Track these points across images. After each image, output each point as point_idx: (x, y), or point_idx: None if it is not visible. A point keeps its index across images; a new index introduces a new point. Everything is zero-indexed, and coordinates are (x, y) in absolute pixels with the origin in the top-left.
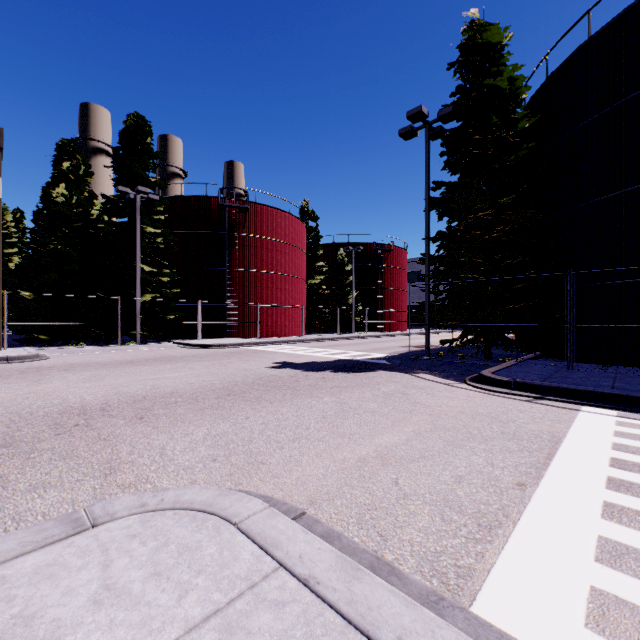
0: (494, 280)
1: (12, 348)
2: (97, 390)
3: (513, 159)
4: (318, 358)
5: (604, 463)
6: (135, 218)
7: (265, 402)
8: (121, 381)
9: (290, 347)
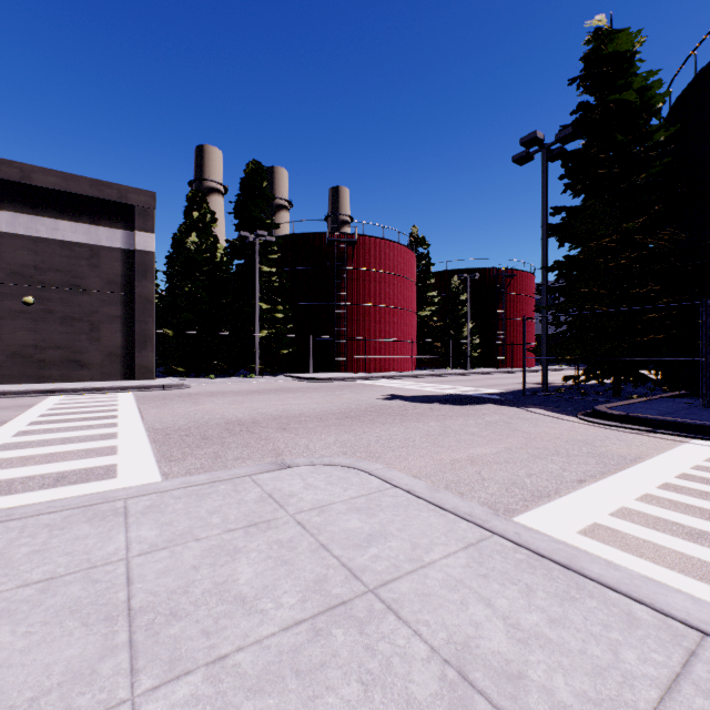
0: (619, 311)
1: (161, 378)
2: (242, 410)
3: (645, 177)
4: (427, 392)
5: (671, 475)
6: (254, 259)
7: (378, 423)
8: (257, 405)
9: (399, 382)
